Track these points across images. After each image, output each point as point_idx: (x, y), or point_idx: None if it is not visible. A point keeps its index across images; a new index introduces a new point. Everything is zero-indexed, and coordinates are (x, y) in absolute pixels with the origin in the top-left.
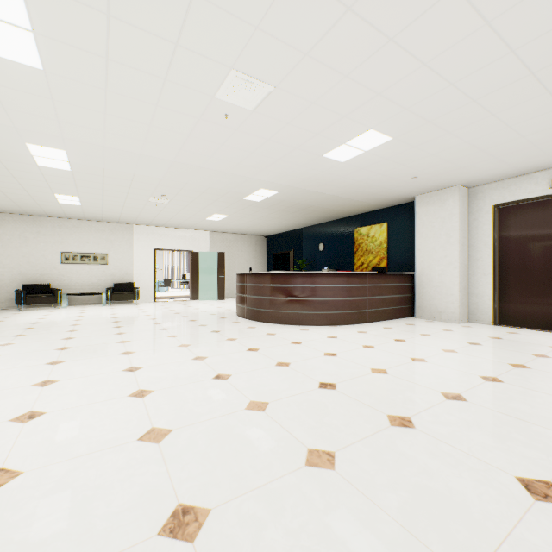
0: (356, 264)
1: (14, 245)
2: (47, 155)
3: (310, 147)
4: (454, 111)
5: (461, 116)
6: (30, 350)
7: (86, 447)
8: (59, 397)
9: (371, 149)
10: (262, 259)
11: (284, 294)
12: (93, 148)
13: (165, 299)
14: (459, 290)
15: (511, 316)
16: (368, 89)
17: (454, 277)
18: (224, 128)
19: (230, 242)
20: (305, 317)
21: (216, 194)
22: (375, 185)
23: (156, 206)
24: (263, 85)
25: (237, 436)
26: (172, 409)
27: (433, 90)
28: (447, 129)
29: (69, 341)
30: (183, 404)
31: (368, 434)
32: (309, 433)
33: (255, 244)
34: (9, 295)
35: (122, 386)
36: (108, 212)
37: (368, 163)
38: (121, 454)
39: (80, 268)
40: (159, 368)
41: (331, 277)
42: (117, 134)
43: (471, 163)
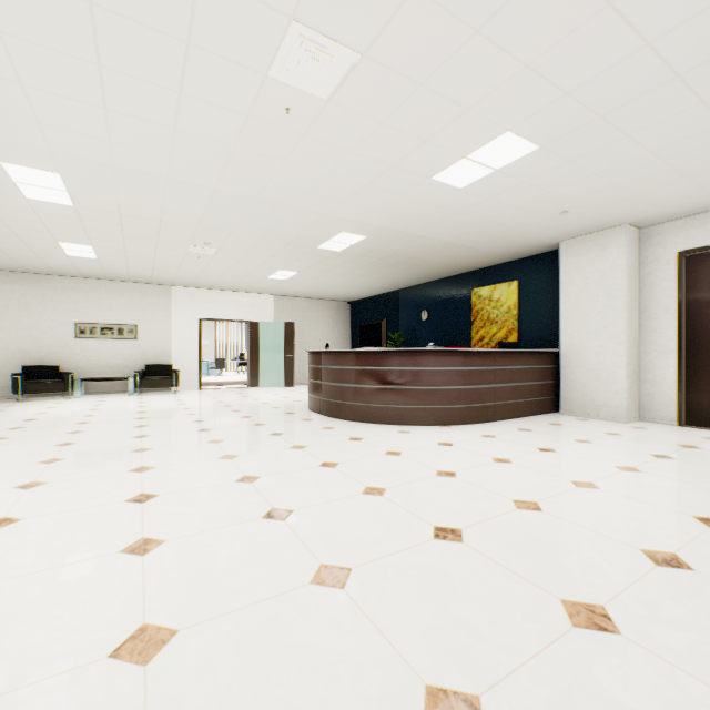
0: (474, 338)
1: (11, 313)
2: (34, 182)
3: (414, 164)
4: (643, 97)
5: (652, 105)
6: (3, 463)
7: (10, 673)
8: (9, 552)
9: (504, 166)
10: (344, 332)
11: (374, 380)
12: (98, 170)
13: (214, 386)
14: (626, 375)
15: (704, 412)
16: (511, 56)
17: (618, 356)
18: (286, 132)
19: (302, 310)
20: (405, 414)
21: (280, 241)
22: (505, 224)
23: (199, 259)
24: (343, 52)
25: (293, 650)
26: (186, 581)
27: (615, 57)
28: (625, 130)
29: (65, 448)
30: (206, 571)
31: (536, 648)
32: (425, 643)
33: (335, 312)
34: (5, 380)
35: (117, 532)
36: (135, 268)
37: (498, 190)
38: (68, 693)
39: (100, 344)
40: (182, 497)
41: (442, 356)
42: (129, 144)
43: (651, 188)
